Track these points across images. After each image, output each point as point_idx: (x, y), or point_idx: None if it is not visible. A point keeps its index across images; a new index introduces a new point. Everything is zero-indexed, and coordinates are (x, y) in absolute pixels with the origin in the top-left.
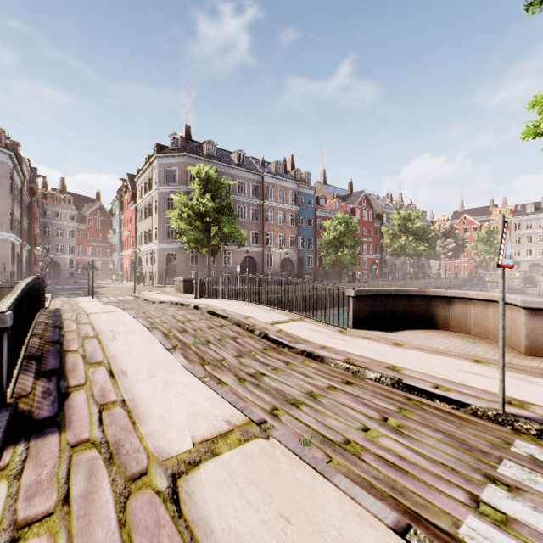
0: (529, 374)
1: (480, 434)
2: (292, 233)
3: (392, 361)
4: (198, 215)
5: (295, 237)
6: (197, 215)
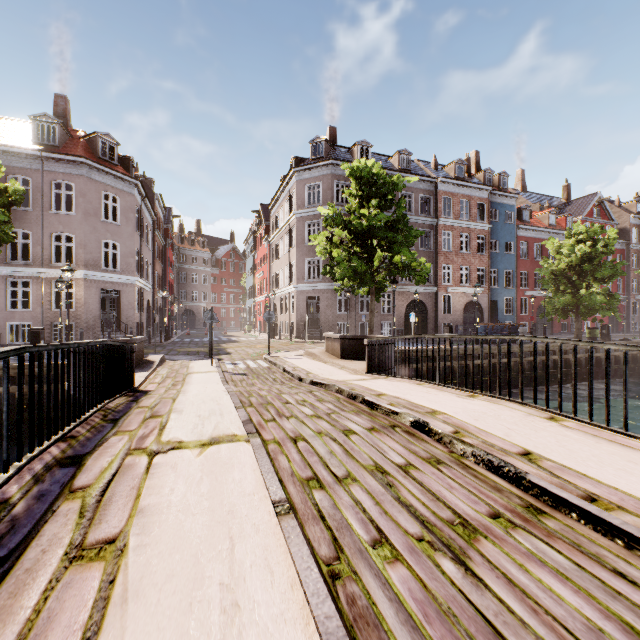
0: None
1: None
2: (480, 265)
3: None
4: (357, 236)
5: (485, 269)
6: (354, 236)
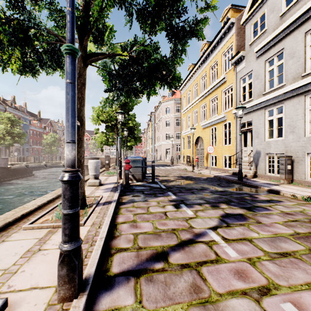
0: None
1: None
2: None
3: None
4: (8, 132)
5: None
6: (7, 132)
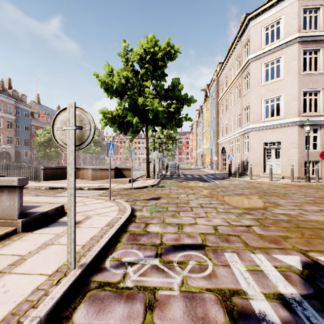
0: (87, 183)
1: (64, 191)
2: (10, 134)
3: (53, 185)
4: None
5: (13, 137)
6: None
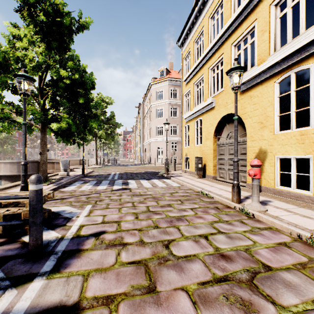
0: None
1: None
2: None
3: None
4: None
5: None
6: None
